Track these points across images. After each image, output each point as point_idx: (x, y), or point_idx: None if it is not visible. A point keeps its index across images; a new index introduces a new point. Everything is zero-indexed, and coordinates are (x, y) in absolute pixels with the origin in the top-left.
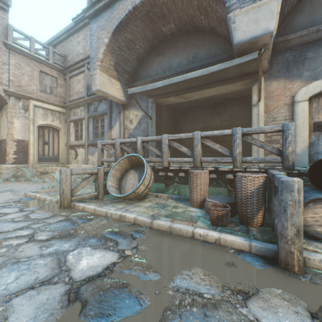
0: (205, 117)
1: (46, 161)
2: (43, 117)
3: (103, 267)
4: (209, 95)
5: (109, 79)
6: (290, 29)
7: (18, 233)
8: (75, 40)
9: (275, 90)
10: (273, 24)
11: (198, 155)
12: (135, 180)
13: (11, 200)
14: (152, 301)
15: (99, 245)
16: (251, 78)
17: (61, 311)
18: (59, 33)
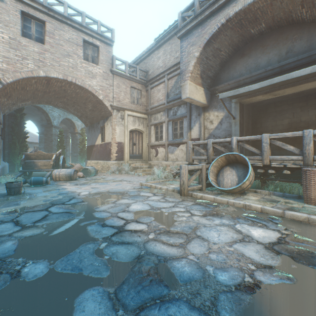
0: (293, 112)
1: (134, 159)
2: (133, 123)
3: (275, 238)
4: (306, 88)
5: (195, 86)
6: None
7: (177, 209)
8: (155, 56)
9: None
10: None
11: (310, 153)
12: (233, 176)
13: (136, 187)
14: None
15: (251, 224)
16: None
17: (276, 257)
18: (142, 53)
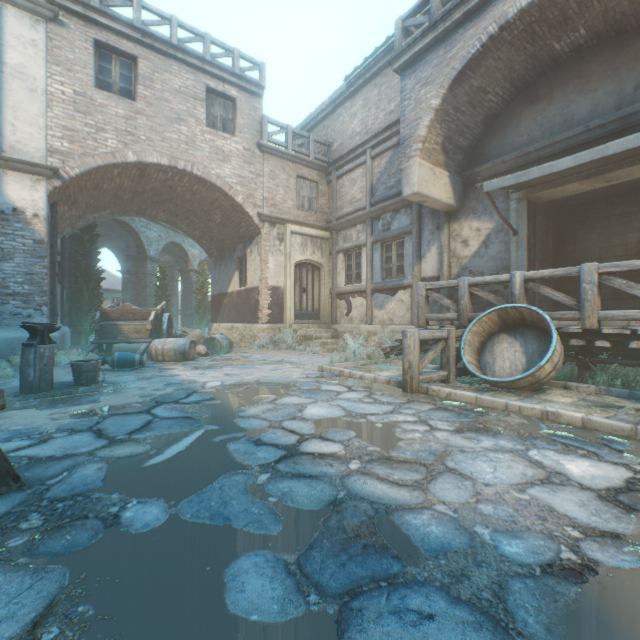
0: None
1: (304, 320)
2: (301, 249)
3: (620, 480)
4: None
5: (431, 169)
6: None
7: (399, 418)
8: (347, 112)
9: None
10: None
11: None
12: (515, 354)
13: (311, 375)
14: None
15: (562, 450)
16: None
17: (627, 516)
18: (319, 108)
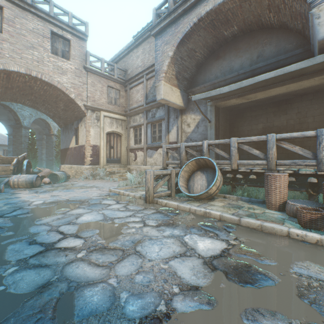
0: (266, 117)
1: (112, 163)
2: (110, 125)
3: (219, 250)
4: (275, 93)
5: (171, 87)
6: None
7: (132, 219)
8: (134, 55)
9: None
10: None
11: (273, 158)
12: (203, 181)
13: (102, 195)
14: (281, 279)
15: (202, 234)
16: None
17: (210, 274)
18: (120, 51)
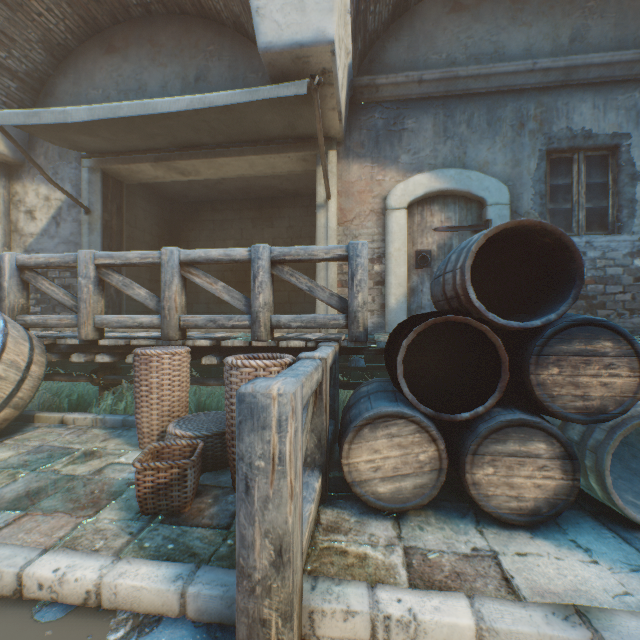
0: (242, 227)
1: None
2: None
3: None
4: (236, 174)
5: None
6: (380, 67)
7: None
8: None
9: (358, 182)
10: (335, 25)
11: (173, 309)
12: None
13: None
14: None
15: None
16: (315, 148)
17: None
18: None
